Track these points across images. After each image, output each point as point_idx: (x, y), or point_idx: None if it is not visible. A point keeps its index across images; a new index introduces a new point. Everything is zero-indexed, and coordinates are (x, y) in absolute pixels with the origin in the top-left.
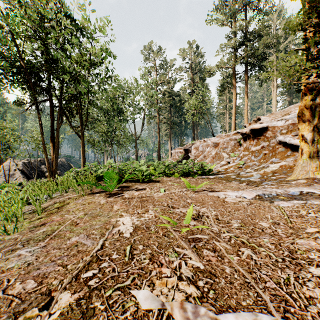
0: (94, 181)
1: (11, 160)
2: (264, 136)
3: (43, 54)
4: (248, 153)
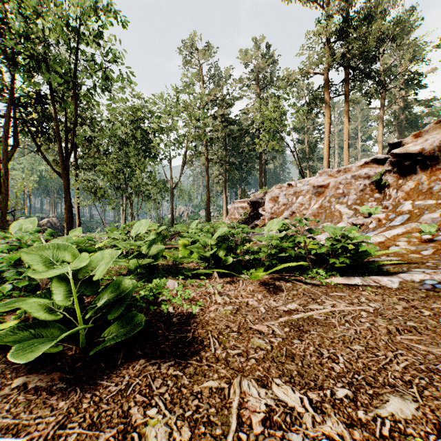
0: None
1: None
2: None
3: None
4: (437, 201)
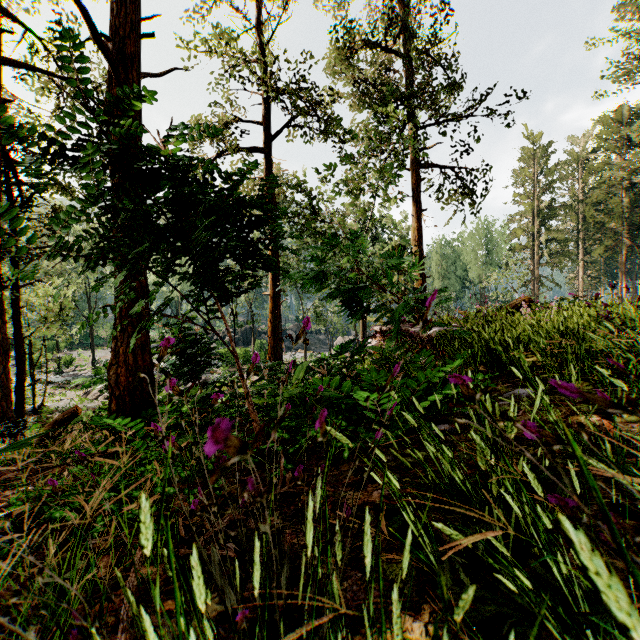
0: None
1: (341, 337)
2: None
3: None
4: None
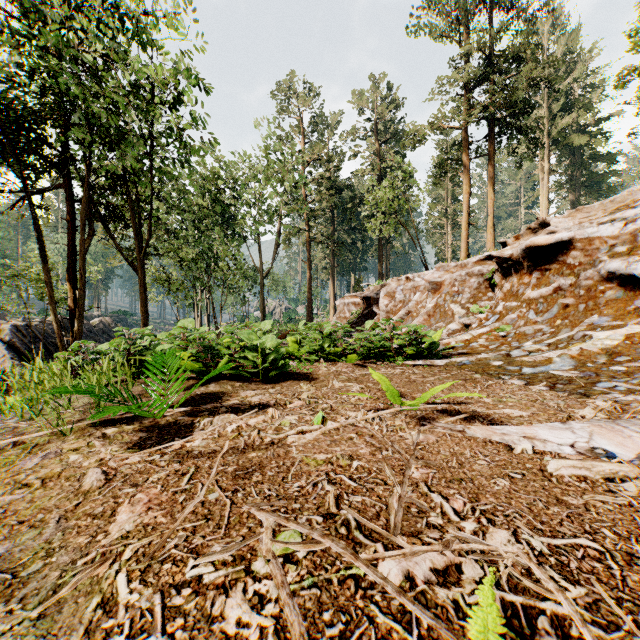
0: (129, 378)
1: None
2: (561, 263)
3: (46, 79)
4: (518, 304)
